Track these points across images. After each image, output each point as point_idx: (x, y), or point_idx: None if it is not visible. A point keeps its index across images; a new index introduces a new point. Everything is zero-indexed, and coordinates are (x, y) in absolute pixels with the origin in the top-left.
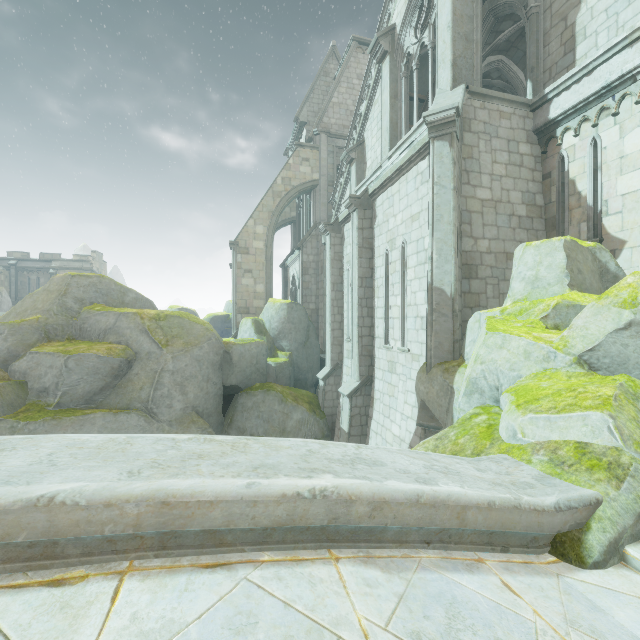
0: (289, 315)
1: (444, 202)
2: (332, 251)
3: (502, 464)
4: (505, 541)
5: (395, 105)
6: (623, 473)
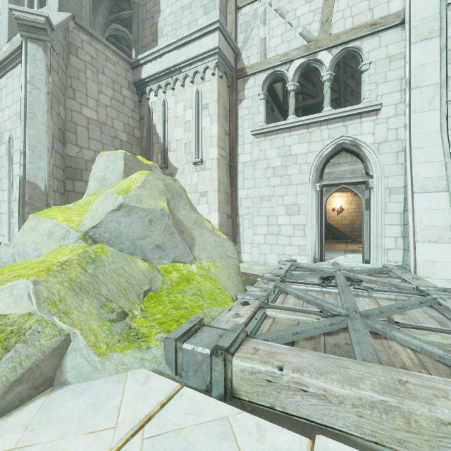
0: None
1: (38, 102)
2: None
3: None
4: None
5: None
6: (16, 340)
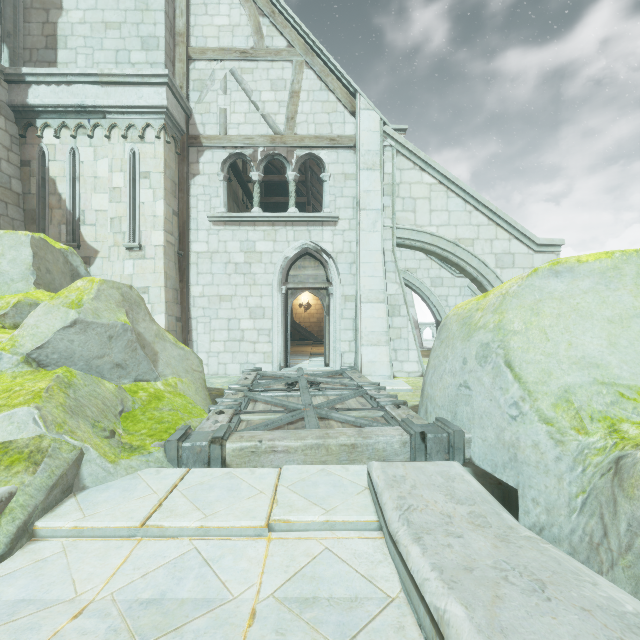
0: None
1: None
2: None
3: None
4: None
5: None
6: (42, 456)
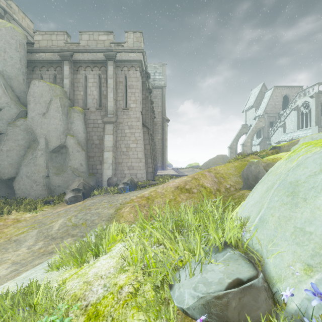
0: None
1: None
2: None
3: None
4: None
5: (298, 120)
6: None
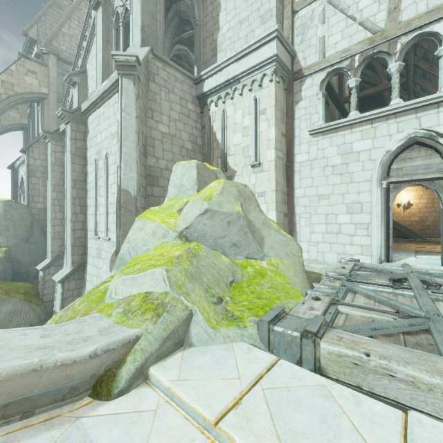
0: (6, 213)
1: (130, 125)
2: (53, 156)
3: (84, 323)
4: (31, 405)
5: (107, 48)
6: (162, 310)
